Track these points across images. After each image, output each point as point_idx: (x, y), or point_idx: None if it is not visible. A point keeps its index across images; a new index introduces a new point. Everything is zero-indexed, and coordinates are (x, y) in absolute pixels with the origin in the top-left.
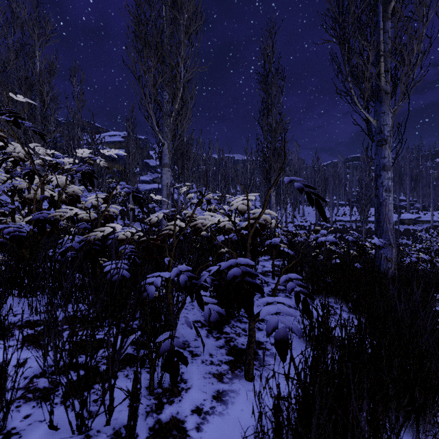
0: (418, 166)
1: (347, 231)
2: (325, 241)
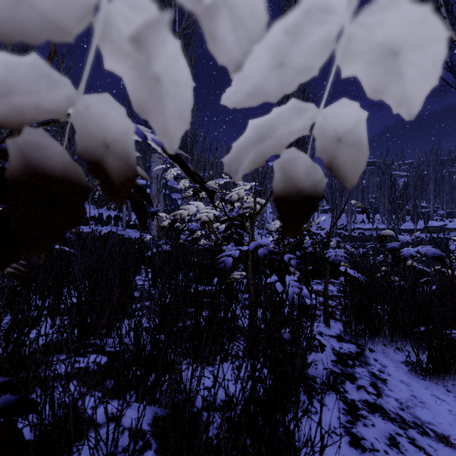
0: (441, 170)
1: (368, 240)
2: (364, 251)
